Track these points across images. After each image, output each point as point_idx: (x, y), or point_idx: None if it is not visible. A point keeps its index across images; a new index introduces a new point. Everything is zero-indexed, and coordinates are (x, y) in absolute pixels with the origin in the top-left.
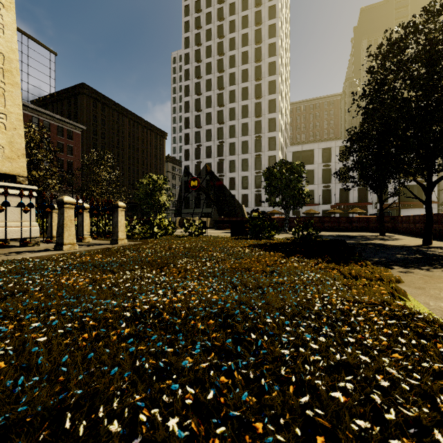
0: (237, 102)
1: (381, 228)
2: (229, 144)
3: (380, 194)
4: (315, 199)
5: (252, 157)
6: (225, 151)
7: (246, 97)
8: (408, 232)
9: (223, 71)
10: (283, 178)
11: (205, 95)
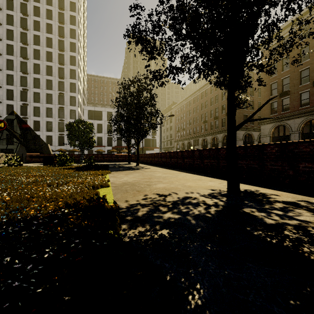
0: (41, 60)
1: (128, 160)
2: (33, 92)
3: (128, 144)
4: (103, 142)
5: (56, 108)
6: (30, 98)
7: (51, 59)
8: (140, 162)
9: (28, 30)
10: (80, 130)
11: (6, 42)
